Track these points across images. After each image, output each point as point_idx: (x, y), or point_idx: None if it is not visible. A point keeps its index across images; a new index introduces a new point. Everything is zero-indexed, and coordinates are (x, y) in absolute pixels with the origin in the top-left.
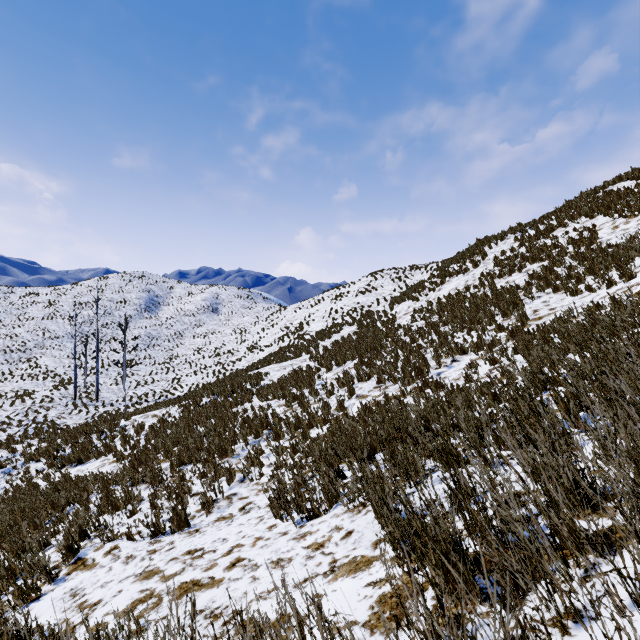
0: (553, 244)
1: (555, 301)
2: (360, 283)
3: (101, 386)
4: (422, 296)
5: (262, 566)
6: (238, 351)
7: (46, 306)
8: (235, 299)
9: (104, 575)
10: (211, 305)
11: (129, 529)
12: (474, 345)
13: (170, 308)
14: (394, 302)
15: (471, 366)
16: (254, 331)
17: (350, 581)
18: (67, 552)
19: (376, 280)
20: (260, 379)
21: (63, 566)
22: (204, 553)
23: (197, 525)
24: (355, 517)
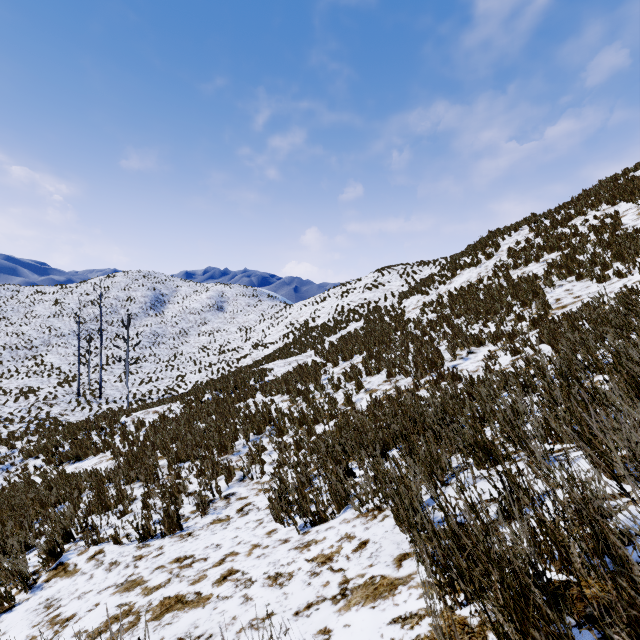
0: (572, 232)
1: (579, 289)
2: (367, 279)
3: (105, 383)
4: (432, 290)
5: (257, 582)
6: (243, 349)
7: (53, 304)
8: (240, 297)
9: (84, 584)
10: (216, 303)
11: (116, 531)
12: (492, 336)
13: (175, 306)
14: (402, 297)
15: (490, 357)
16: (259, 329)
17: (368, 613)
18: (48, 556)
19: (383, 276)
20: (264, 375)
21: (43, 571)
22: (194, 561)
23: (190, 528)
24: (369, 523)
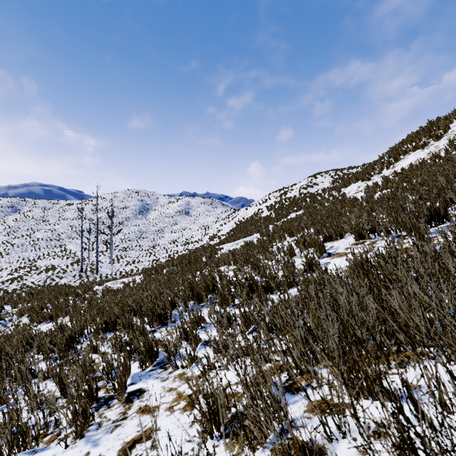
0: None
1: None
2: (302, 182)
3: (102, 264)
4: (373, 175)
5: None
6: (202, 240)
7: (76, 211)
8: (201, 205)
9: None
10: (184, 209)
11: None
12: None
13: (156, 212)
14: (340, 186)
15: None
16: (215, 227)
17: None
18: None
19: (316, 178)
20: (214, 253)
21: None
22: None
23: None
24: None
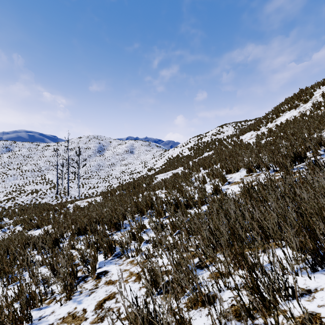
0: None
1: None
2: (212, 131)
3: (72, 188)
4: (261, 127)
5: None
6: (142, 172)
7: (52, 151)
8: (142, 146)
9: None
10: (130, 149)
11: None
12: None
13: (109, 151)
14: (239, 134)
15: None
16: (151, 162)
17: None
18: None
19: (223, 128)
20: (151, 181)
21: None
22: None
23: (40, 321)
24: None
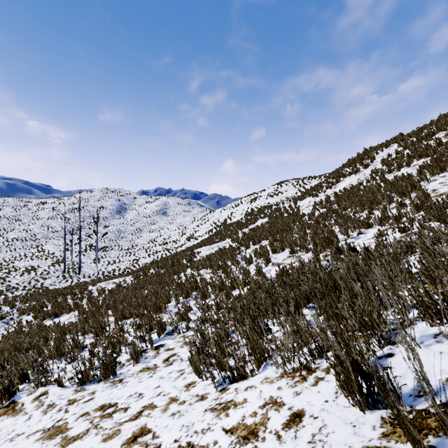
0: (437, 143)
1: None
2: (269, 189)
3: (83, 264)
4: (321, 193)
5: None
6: (180, 241)
7: (51, 210)
8: (178, 205)
9: (21, 425)
10: (162, 209)
11: (59, 375)
12: (379, 219)
13: (133, 212)
14: (297, 199)
15: (380, 235)
16: (191, 227)
17: None
18: (2, 395)
19: (281, 187)
20: (193, 256)
21: None
22: (115, 411)
23: (123, 374)
24: (299, 387)
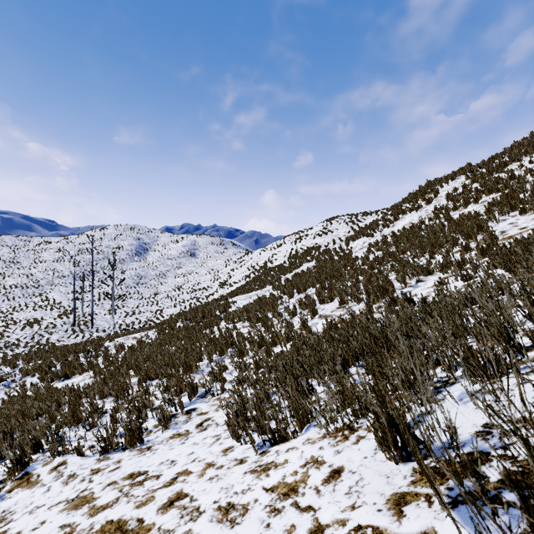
0: (509, 176)
1: (524, 221)
2: (317, 227)
3: (97, 316)
4: (376, 232)
5: (205, 514)
6: (211, 287)
7: (56, 251)
8: (210, 245)
9: (39, 497)
10: (189, 250)
11: (79, 443)
12: (440, 265)
13: (156, 253)
14: (349, 239)
15: (440, 284)
16: (225, 271)
17: None
18: (14, 466)
19: (331, 224)
20: (228, 307)
21: (9, 481)
22: (146, 479)
23: (151, 441)
24: (340, 446)
